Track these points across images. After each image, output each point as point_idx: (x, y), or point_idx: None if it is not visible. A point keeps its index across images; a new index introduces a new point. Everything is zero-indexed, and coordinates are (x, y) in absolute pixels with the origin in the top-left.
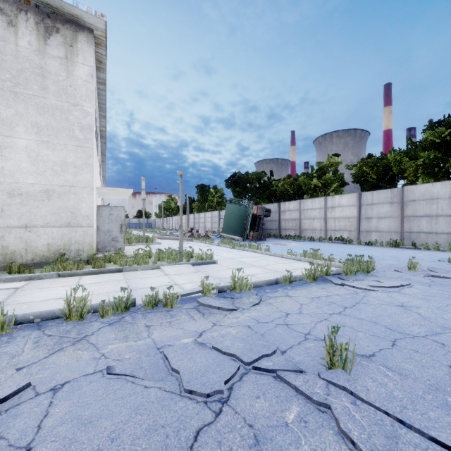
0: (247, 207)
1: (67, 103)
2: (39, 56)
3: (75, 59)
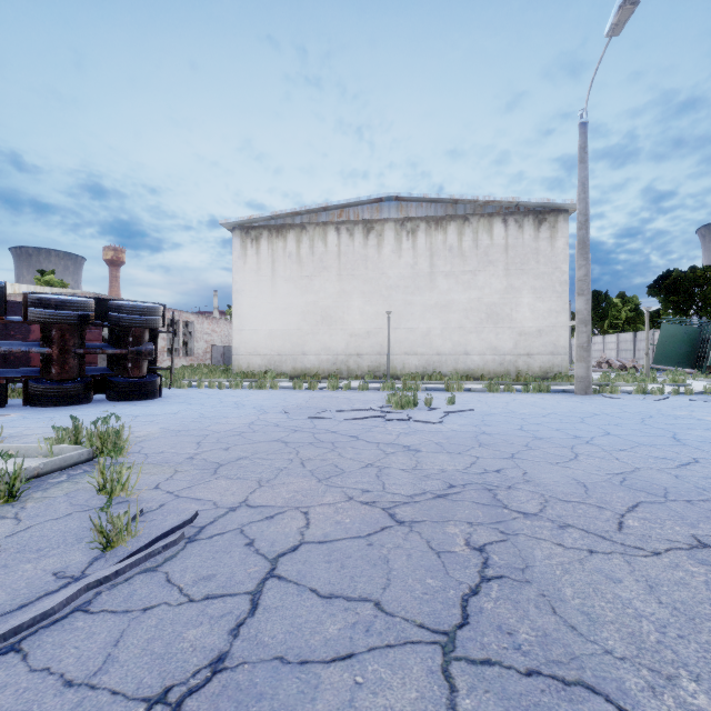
0: (702, 328)
1: (551, 268)
2: (534, 241)
3: (556, 236)
